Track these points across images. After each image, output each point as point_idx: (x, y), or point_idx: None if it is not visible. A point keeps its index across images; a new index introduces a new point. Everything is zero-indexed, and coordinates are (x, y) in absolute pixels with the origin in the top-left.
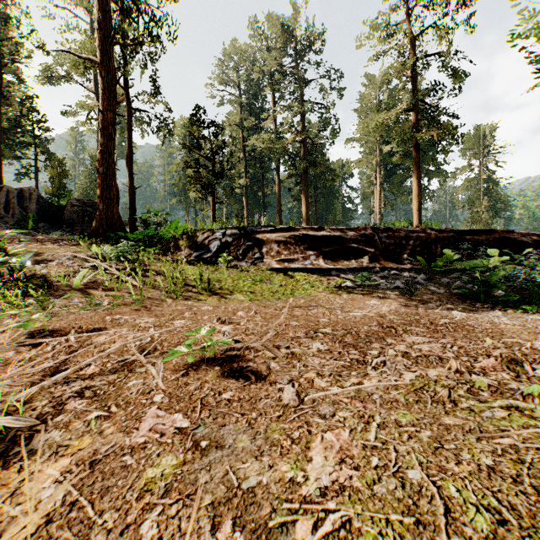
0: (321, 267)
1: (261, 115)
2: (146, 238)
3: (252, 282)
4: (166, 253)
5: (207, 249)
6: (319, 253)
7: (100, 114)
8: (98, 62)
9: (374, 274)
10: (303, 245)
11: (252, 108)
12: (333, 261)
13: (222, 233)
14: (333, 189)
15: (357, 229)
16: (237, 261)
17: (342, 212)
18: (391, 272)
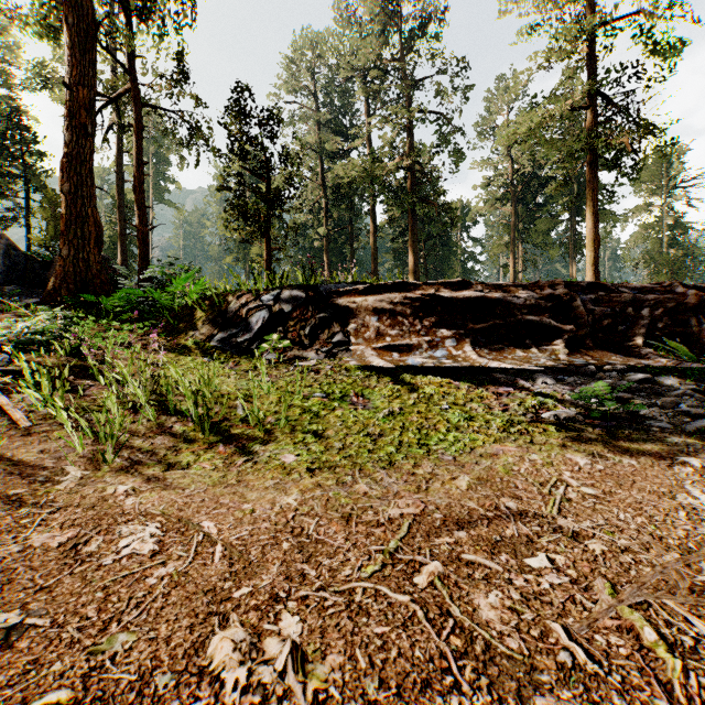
0: (475, 364)
1: (349, 135)
2: (131, 305)
3: (323, 401)
4: (160, 334)
5: (245, 325)
6: (462, 334)
7: (66, 90)
8: (63, 1)
9: (590, 380)
10: (428, 317)
11: (336, 125)
12: (492, 349)
13: (273, 296)
14: (450, 241)
15: (535, 285)
16: (299, 348)
17: (461, 273)
18: (632, 377)
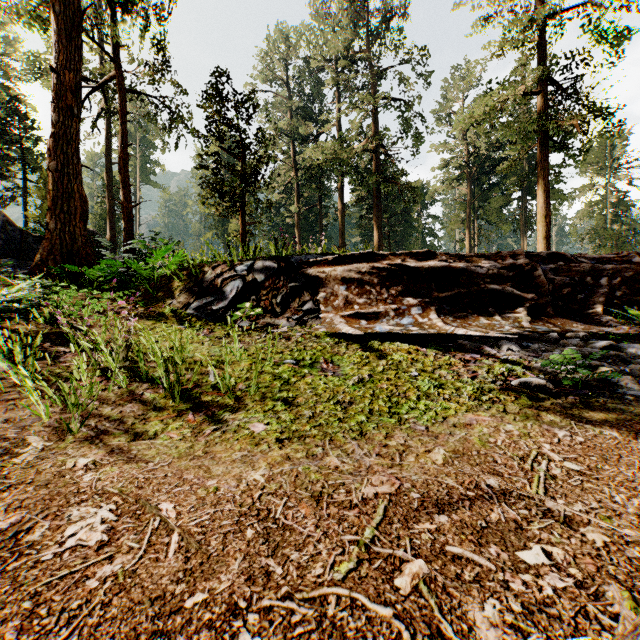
0: (442, 331)
1: (319, 120)
2: (112, 275)
3: (293, 368)
4: (138, 302)
5: (219, 294)
6: (427, 302)
7: (54, 74)
8: None
9: (554, 347)
10: (395, 286)
11: (307, 112)
12: (457, 317)
13: (247, 266)
14: (411, 218)
15: (497, 255)
16: (271, 316)
17: (421, 247)
18: (596, 344)
